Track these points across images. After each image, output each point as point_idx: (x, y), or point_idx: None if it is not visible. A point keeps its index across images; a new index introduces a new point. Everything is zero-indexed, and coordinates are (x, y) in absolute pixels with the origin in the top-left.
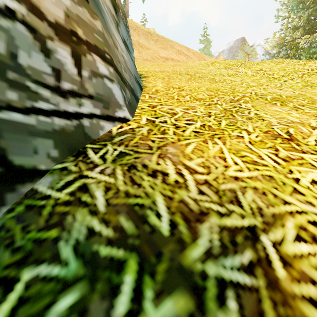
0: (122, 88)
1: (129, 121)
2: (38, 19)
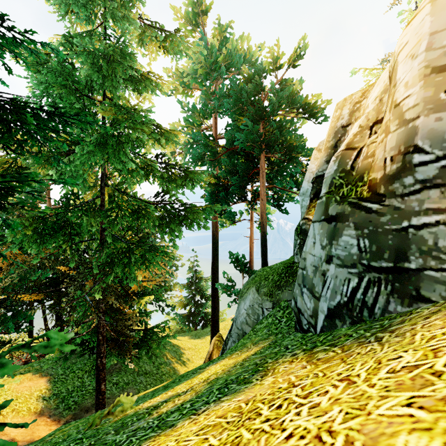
0: None
1: None
2: None
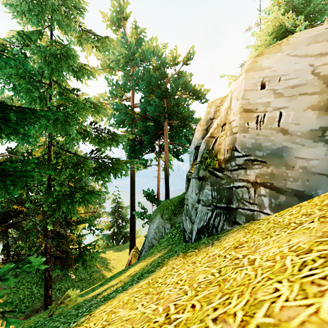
0: (272, 198)
1: (270, 215)
2: (248, 183)
